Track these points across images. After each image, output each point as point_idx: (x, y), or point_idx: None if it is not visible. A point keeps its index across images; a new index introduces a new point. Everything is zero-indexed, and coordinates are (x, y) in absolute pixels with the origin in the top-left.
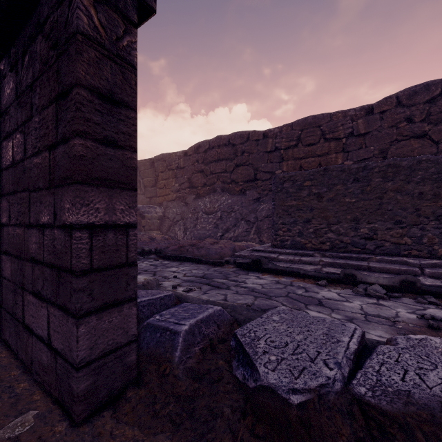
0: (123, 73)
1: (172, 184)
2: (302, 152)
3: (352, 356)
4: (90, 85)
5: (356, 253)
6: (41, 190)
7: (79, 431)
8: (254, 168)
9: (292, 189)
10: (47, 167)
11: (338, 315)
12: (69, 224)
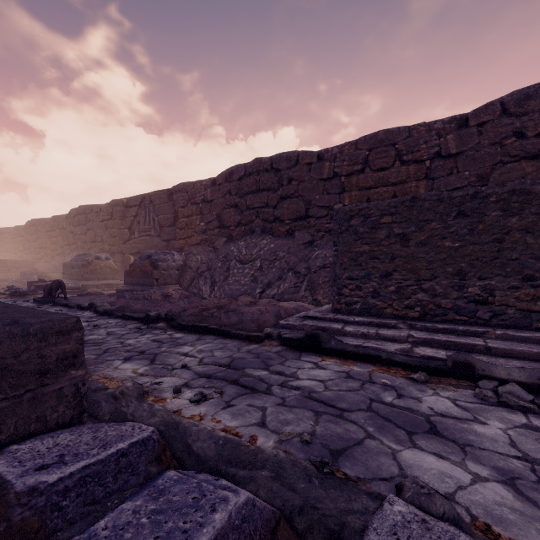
0: None
1: (196, 223)
2: (370, 179)
3: None
4: None
5: (462, 324)
6: None
7: None
8: (305, 202)
9: (363, 228)
10: None
11: (480, 465)
12: None
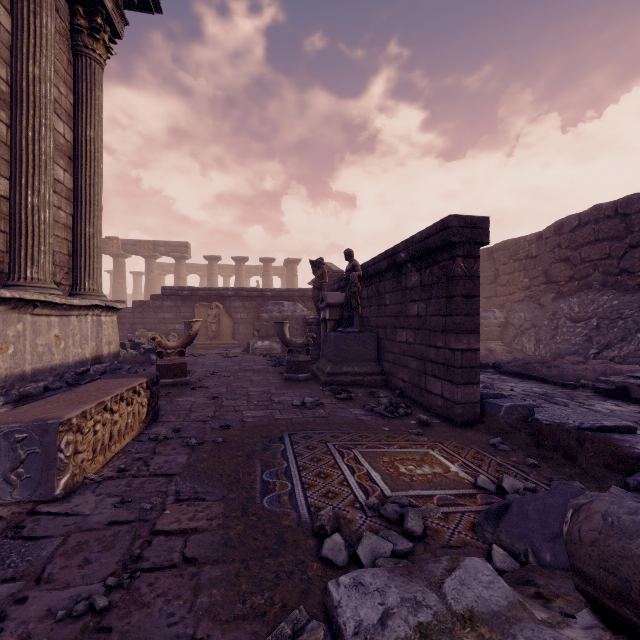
0: (474, 282)
1: (518, 280)
2: None
3: (598, 425)
4: (461, 295)
5: None
6: (437, 332)
7: (458, 427)
8: None
9: None
10: (441, 323)
11: None
12: (453, 349)
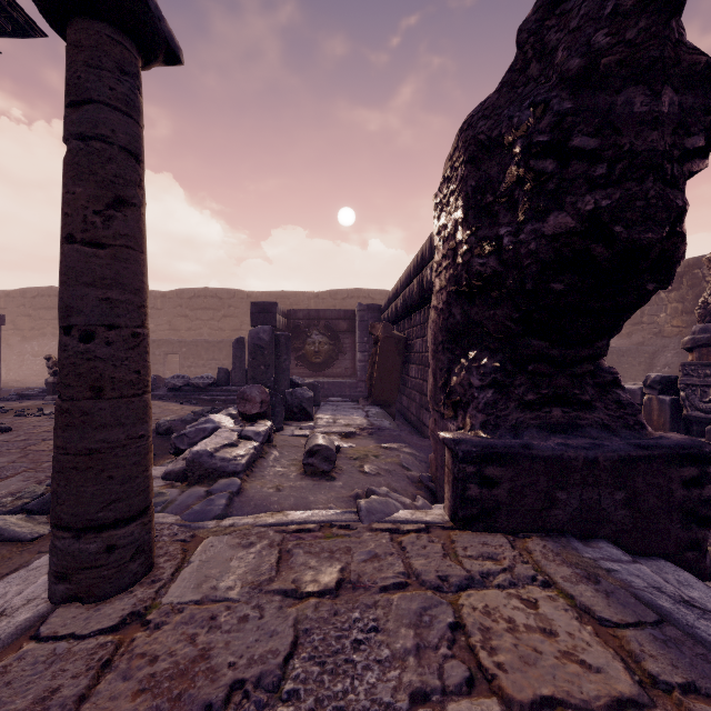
0: None
1: None
2: None
3: None
4: None
5: None
6: None
7: None
8: None
9: None
10: None
11: None
12: None
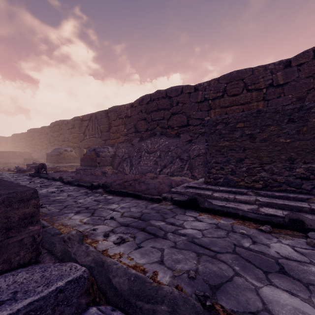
0: None
1: (121, 130)
2: (227, 101)
3: None
4: None
5: (292, 193)
6: None
7: None
8: (187, 116)
9: (225, 131)
10: None
11: None
12: None
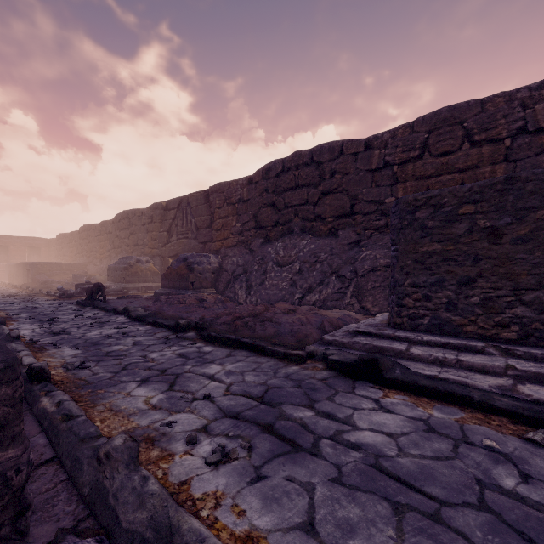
0: None
1: (232, 224)
2: (430, 166)
3: None
4: None
5: None
6: None
7: None
8: (350, 197)
9: (433, 221)
10: None
11: None
12: None
